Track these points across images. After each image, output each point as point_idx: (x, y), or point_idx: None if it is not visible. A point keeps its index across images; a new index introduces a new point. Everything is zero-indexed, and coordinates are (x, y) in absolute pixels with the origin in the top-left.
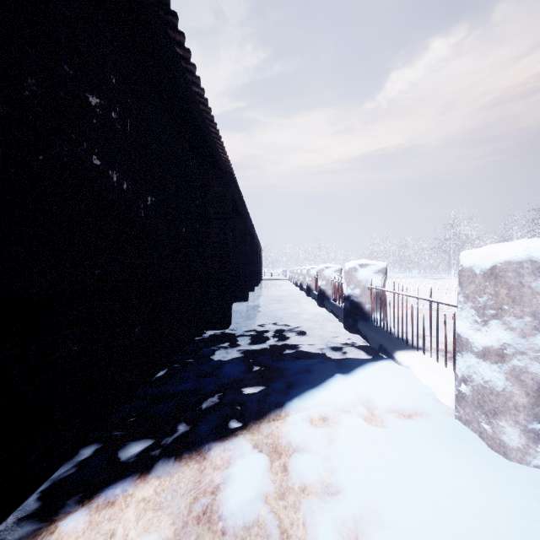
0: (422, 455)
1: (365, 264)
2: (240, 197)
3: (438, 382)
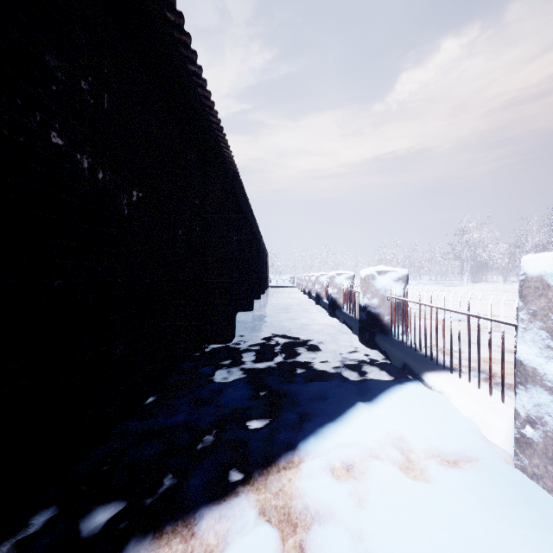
0: (490, 534)
1: (384, 271)
2: (245, 199)
3: (484, 416)
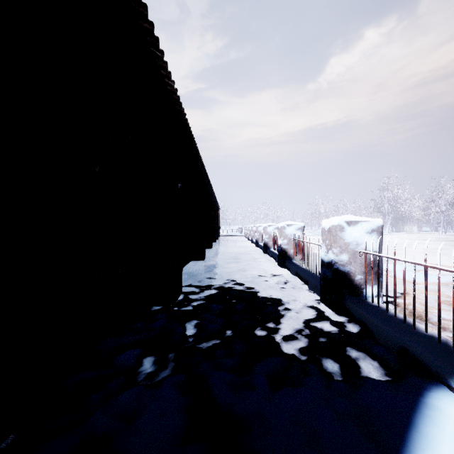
0: None
1: (355, 221)
2: (195, 150)
3: None
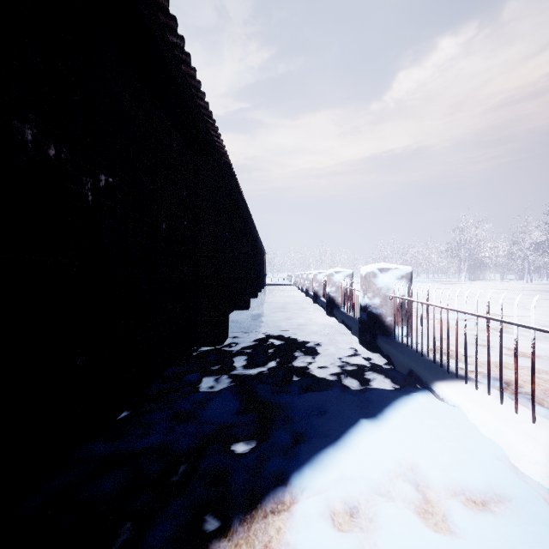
0: None
1: (386, 268)
2: (239, 194)
3: (512, 439)
